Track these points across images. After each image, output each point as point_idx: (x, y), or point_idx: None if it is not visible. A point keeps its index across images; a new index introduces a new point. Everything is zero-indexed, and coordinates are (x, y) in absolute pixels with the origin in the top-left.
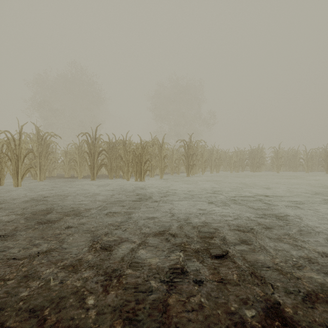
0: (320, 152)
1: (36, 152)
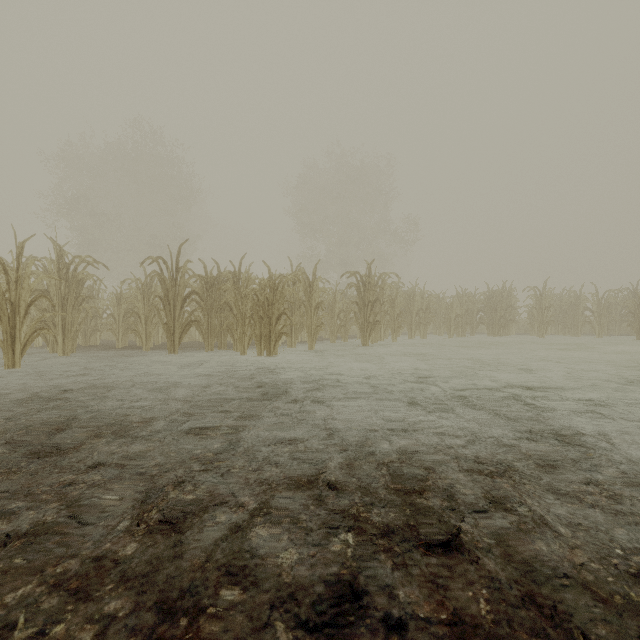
0: (624, 297)
1: (55, 297)
